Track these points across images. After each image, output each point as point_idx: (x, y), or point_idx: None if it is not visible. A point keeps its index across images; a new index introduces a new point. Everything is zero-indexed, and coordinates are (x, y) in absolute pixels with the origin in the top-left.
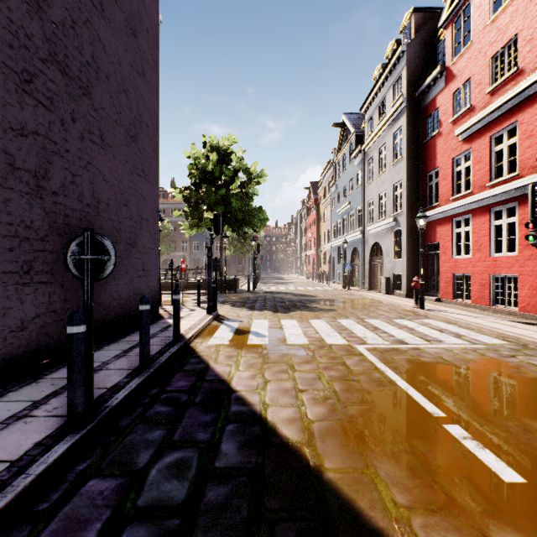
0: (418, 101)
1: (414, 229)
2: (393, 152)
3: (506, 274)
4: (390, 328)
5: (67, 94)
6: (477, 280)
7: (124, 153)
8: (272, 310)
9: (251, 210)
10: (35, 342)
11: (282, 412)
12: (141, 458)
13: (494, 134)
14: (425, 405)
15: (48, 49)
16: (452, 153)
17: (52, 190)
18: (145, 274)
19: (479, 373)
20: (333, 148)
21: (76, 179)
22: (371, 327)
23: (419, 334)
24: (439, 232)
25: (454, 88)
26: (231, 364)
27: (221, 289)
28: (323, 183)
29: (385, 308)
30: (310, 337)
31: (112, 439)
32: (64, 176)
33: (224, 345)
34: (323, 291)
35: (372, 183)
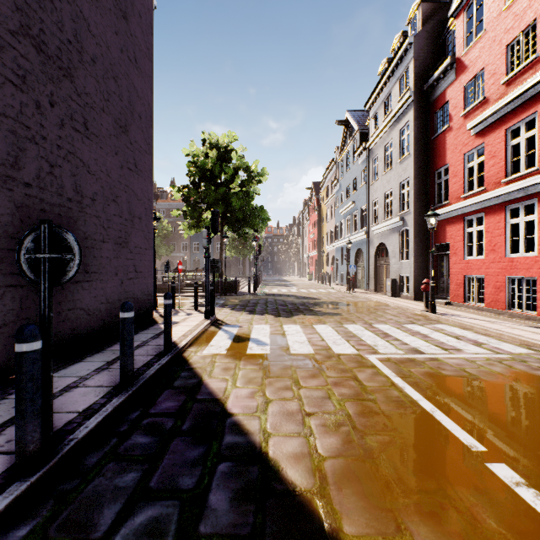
0: (426, 94)
1: (422, 229)
2: (399, 149)
3: (523, 276)
4: (402, 334)
5: (43, 74)
6: (490, 282)
7: (113, 145)
8: (273, 314)
9: (252, 209)
10: (2, 355)
11: (286, 444)
12: (104, 517)
13: (510, 127)
14: (459, 435)
15: (19, 21)
16: (463, 149)
17: (24, 180)
18: (137, 276)
19: (512, 391)
20: (336, 146)
21: (55, 170)
22: (381, 333)
23: (434, 341)
24: (449, 232)
25: (465, 80)
26: (227, 379)
27: (220, 292)
28: (326, 183)
29: (393, 312)
30: (315, 345)
31: (72, 485)
32: (39, 166)
33: (221, 355)
34: (326, 293)
35: (377, 181)
